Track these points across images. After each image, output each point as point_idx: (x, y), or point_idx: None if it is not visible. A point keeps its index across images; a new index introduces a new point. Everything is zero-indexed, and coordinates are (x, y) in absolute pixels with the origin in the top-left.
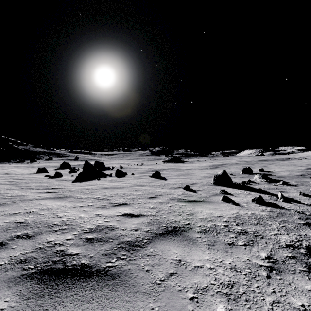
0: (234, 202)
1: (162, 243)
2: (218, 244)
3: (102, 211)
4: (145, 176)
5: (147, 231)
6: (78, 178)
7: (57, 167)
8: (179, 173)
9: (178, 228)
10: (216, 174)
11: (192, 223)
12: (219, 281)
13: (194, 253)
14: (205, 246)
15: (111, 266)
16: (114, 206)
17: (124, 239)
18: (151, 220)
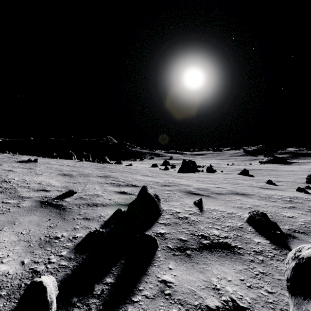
0: (307, 192)
1: (232, 195)
2: (265, 200)
3: (201, 184)
4: (233, 173)
5: (226, 192)
6: (179, 171)
7: (159, 164)
8: (273, 173)
9: (245, 194)
10: (310, 174)
11: (255, 194)
12: (254, 204)
13: (247, 199)
14: (256, 199)
15: (209, 195)
16: (208, 184)
17: (214, 192)
18: (229, 190)
